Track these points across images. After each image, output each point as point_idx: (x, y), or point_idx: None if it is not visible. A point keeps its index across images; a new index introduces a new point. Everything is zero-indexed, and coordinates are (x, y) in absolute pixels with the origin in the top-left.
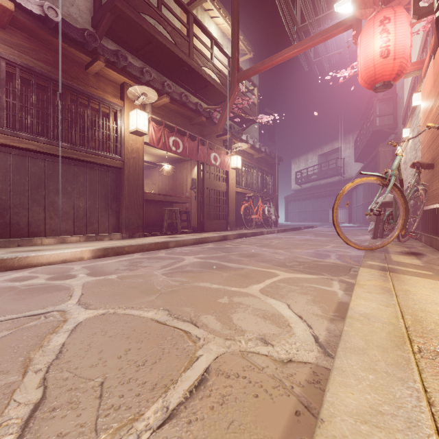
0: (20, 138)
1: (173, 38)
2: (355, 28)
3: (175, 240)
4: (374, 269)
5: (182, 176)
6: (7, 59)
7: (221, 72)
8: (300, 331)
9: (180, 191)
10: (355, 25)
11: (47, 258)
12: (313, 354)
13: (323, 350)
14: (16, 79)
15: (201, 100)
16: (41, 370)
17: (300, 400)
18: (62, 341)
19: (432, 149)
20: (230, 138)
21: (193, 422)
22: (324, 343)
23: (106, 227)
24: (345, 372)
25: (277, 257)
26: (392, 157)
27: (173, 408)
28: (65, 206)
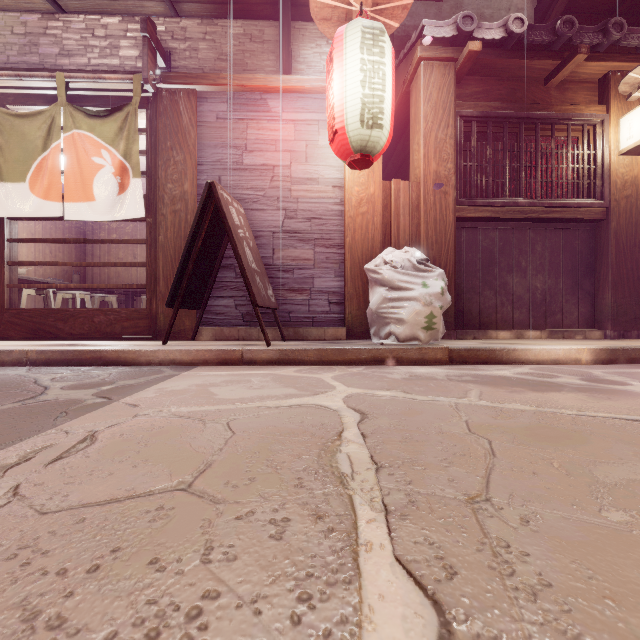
0: (475, 207)
1: None
2: None
3: None
4: None
5: None
6: (465, 116)
7: None
8: None
9: None
10: None
11: (535, 355)
12: None
13: None
14: (472, 136)
15: None
16: None
17: None
18: None
19: None
20: None
21: None
22: None
23: (573, 319)
24: None
25: None
26: None
27: None
28: (518, 288)
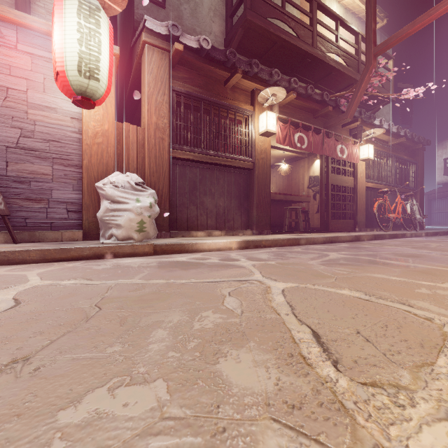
0: (184, 151)
1: (296, 33)
2: None
3: (306, 237)
4: None
5: (298, 175)
6: (176, 90)
7: (348, 53)
8: None
9: (296, 190)
10: None
11: (208, 246)
12: None
13: None
14: (181, 105)
15: (321, 90)
16: (289, 314)
17: None
18: (283, 299)
19: None
20: (359, 125)
21: None
22: None
23: (239, 224)
24: None
25: None
26: None
27: None
28: (210, 205)
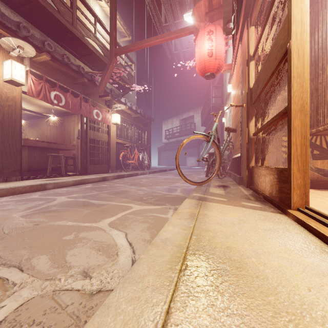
0: None
1: (55, 5)
2: (195, 34)
3: (54, 182)
4: (194, 199)
5: (70, 127)
6: None
7: (104, 45)
8: (123, 258)
9: (68, 139)
10: (195, 31)
11: None
12: None
13: None
14: None
15: (86, 65)
16: None
17: None
18: None
19: (236, 120)
20: (111, 99)
21: None
22: None
23: None
24: (109, 308)
25: (139, 193)
26: (220, 124)
27: None
28: None
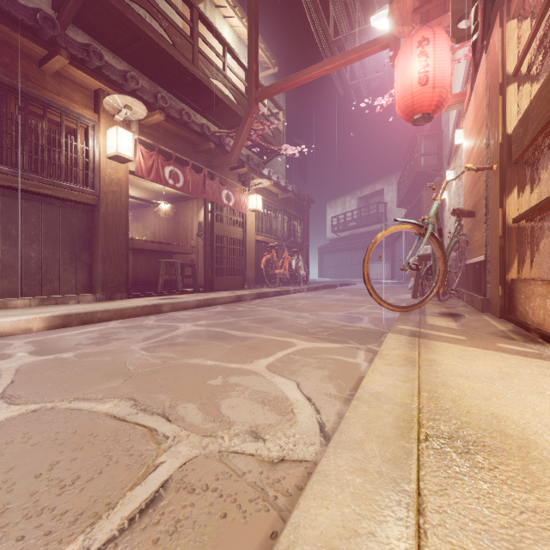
0: None
1: (170, 37)
2: (393, 48)
3: (171, 302)
4: (404, 334)
5: (186, 219)
6: None
7: (237, 87)
8: (304, 418)
9: (184, 237)
10: (393, 44)
11: None
12: (314, 449)
13: (327, 441)
14: None
15: (210, 121)
16: None
17: (282, 516)
18: None
19: (473, 194)
20: (248, 172)
21: None
22: (330, 432)
23: (72, 285)
24: (328, 476)
25: (299, 322)
26: None
27: (96, 548)
28: (7, 257)
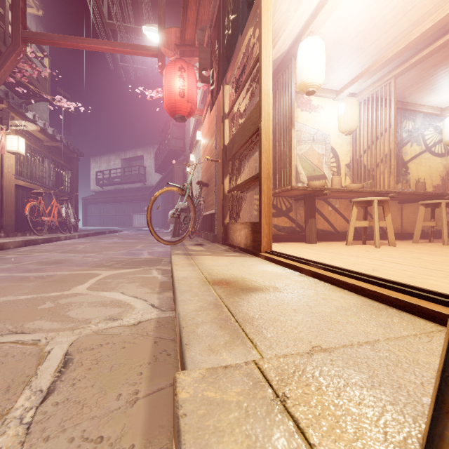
0: None
1: None
2: (161, 60)
3: None
4: (181, 255)
5: None
6: None
7: None
8: (139, 305)
9: None
10: (161, 57)
11: None
12: (154, 314)
13: (160, 309)
14: None
15: None
16: None
17: (155, 336)
18: None
19: (208, 173)
20: (6, 109)
21: (78, 383)
22: (159, 306)
23: None
24: (185, 300)
25: (91, 260)
26: (183, 174)
27: (48, 387)
28: None
